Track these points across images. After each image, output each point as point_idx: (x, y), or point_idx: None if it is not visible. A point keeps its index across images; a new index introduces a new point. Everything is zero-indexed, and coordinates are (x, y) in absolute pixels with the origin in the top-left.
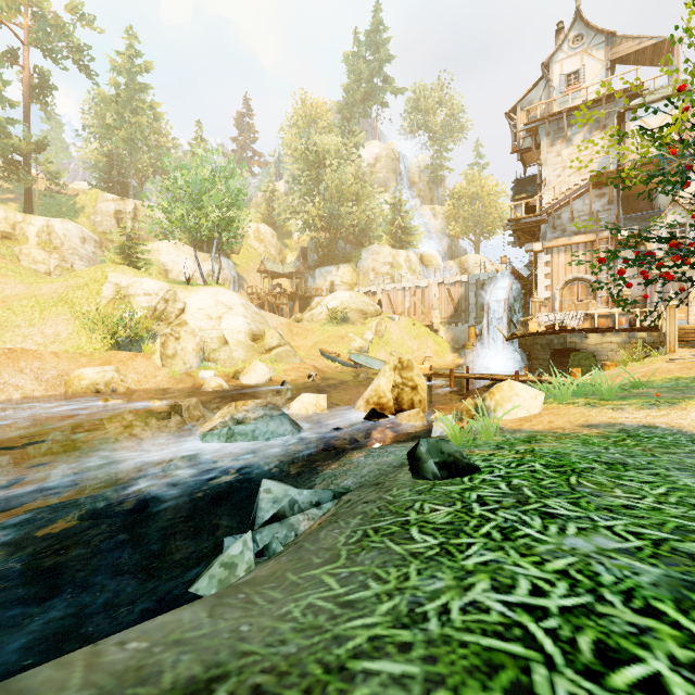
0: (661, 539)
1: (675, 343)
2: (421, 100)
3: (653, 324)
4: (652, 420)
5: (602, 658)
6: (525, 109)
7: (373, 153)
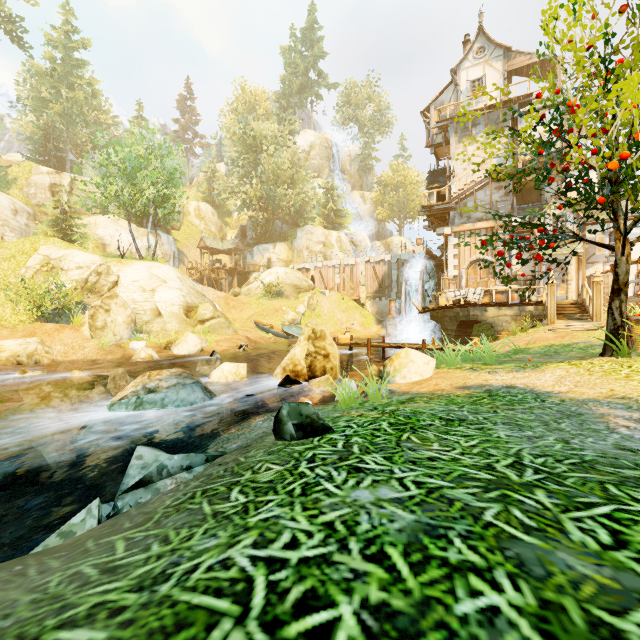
0: (438, 487)
1: (555, 316)
2: (352, 95)
3: (539, 299)
4: (514, 381)
5: (298, 607)
6: (436, 108)
7: (308, 141)
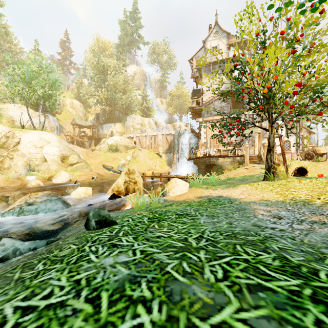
0: (152, 253)
1: (248, 162)
2: (156, 49)
3: (242, 154)
4: (223, 194)
5: None
6: (196, 59)
7: (133, 70)
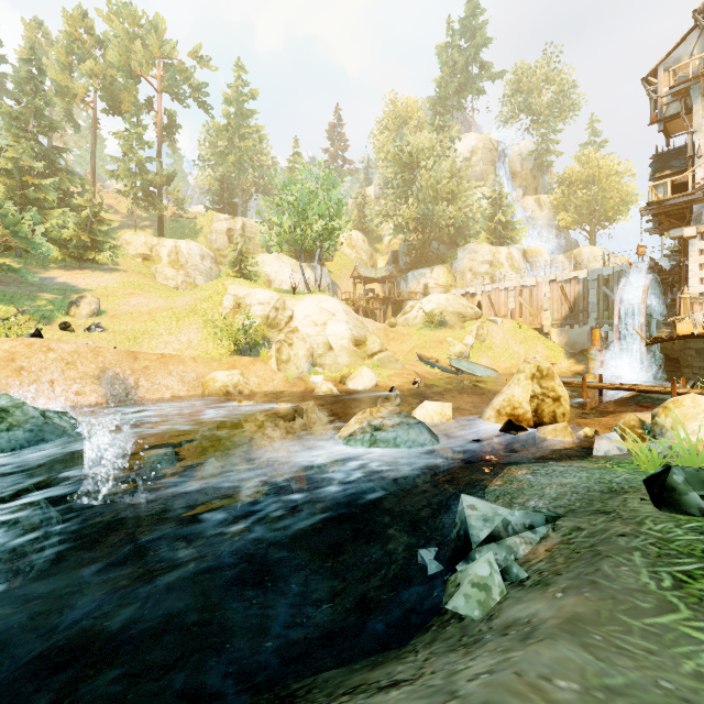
0: None
1: None
2: (524, 81)
3: None
4: None
5: None
6: (670, 69)
7: (468, 146)
